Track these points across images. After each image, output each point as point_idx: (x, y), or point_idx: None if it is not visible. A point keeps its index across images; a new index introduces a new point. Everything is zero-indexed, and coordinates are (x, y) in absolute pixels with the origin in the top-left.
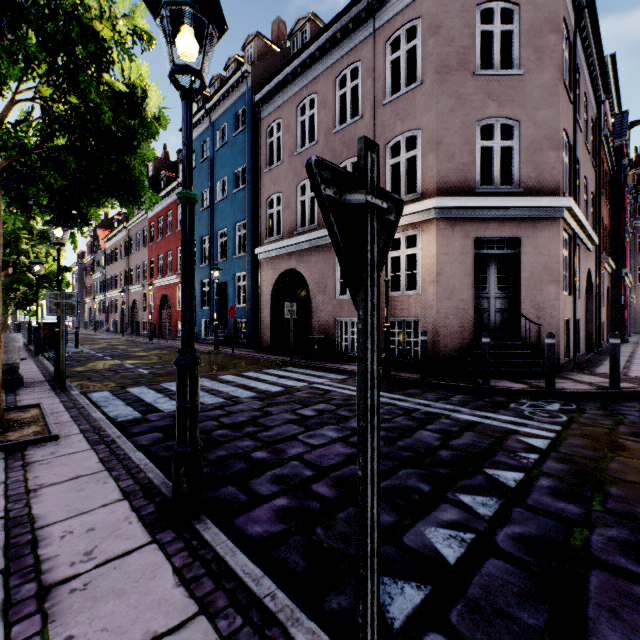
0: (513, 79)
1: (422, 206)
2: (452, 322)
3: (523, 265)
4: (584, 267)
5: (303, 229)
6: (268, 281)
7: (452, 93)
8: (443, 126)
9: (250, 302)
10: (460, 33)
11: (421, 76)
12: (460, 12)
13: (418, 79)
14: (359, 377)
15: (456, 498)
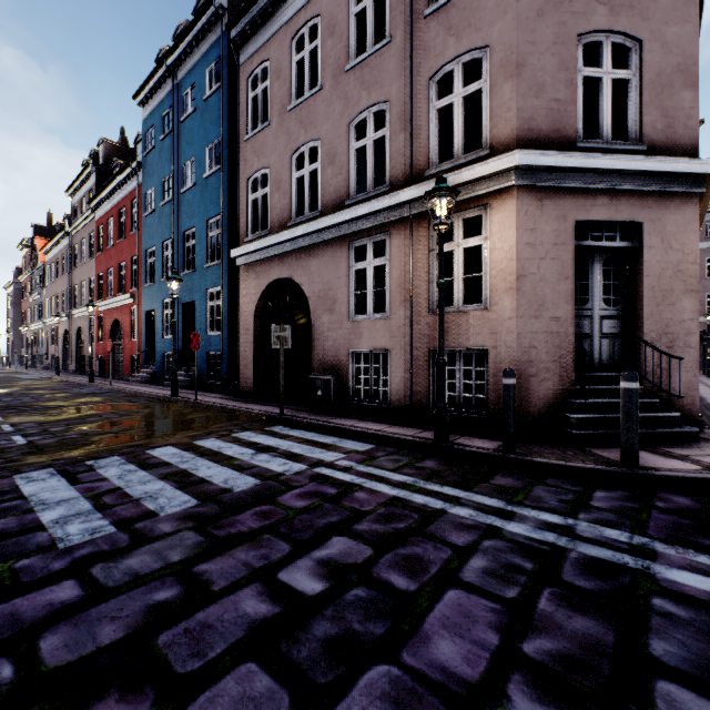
0: None
1: (494, 165)
2: (541, 354)
3: (646, 265)
4: None
5: (300, 218)
6: (250, 297)
7: None
8: (527, 38)
9: (227, 328)
10: None
11: None
12: None
13: None
14: None
15: None
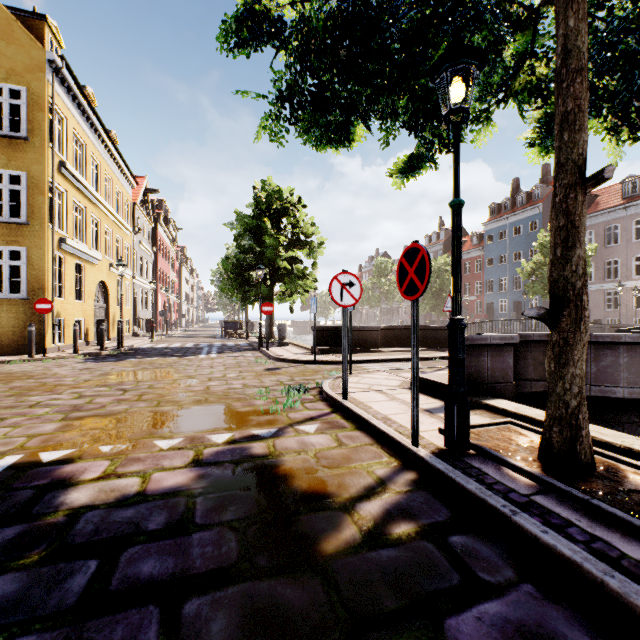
0: None
1: None
2: None
3: None
4: None
5: None
6: None
7: None
8: None
9: None
10: None
11: None
12: None
13: None
14: None
15: None
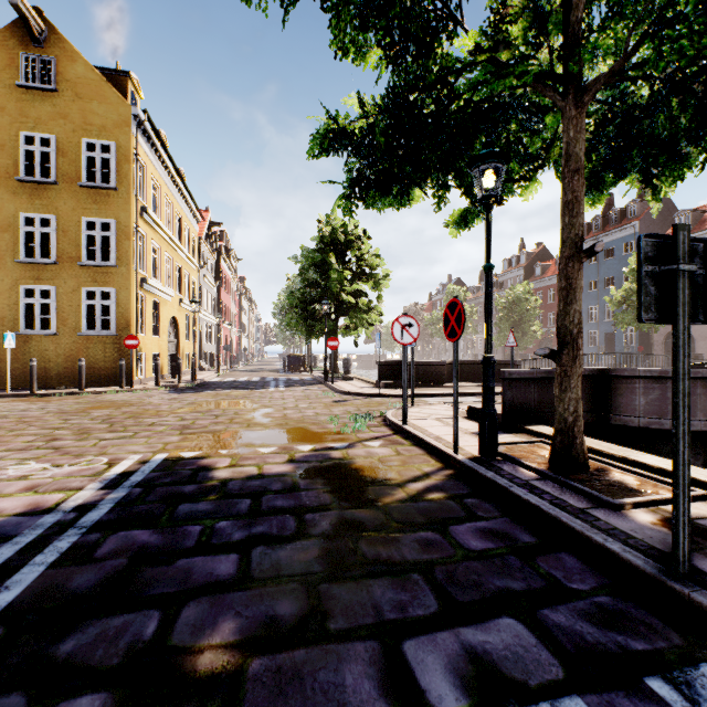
0: None
1: None
2: None
3: None
4: None
5: None
6: (660, 334)
7: None
8: None
9: (637, 343)
10: None
11: None
12: None
13: None
14: None
15: None
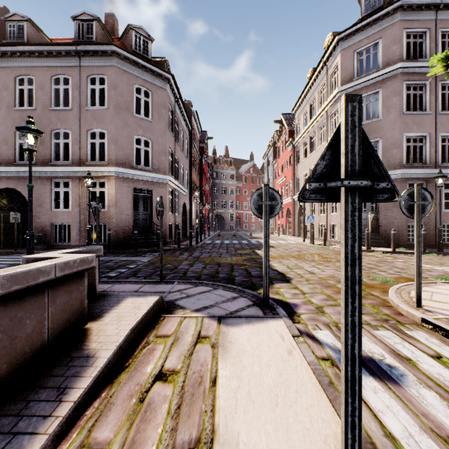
0: (149, 122)
1: (108, 169)
2: (123, 225)
3: (153, 201)
4: (181, 202)
5: (23, 163)
6: None
7: (123, 120)
8: (119, 134)
9: None
10: (127, 94)
11: (108, 105)
12: (127, 84)
13: (106, 106)
14: (96, 231)
15: (117, 270)
